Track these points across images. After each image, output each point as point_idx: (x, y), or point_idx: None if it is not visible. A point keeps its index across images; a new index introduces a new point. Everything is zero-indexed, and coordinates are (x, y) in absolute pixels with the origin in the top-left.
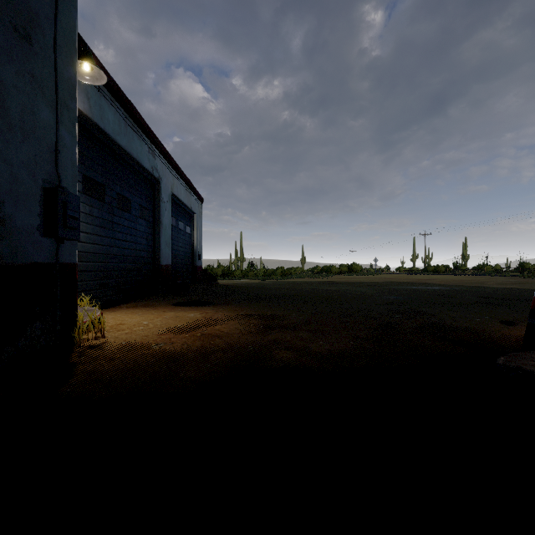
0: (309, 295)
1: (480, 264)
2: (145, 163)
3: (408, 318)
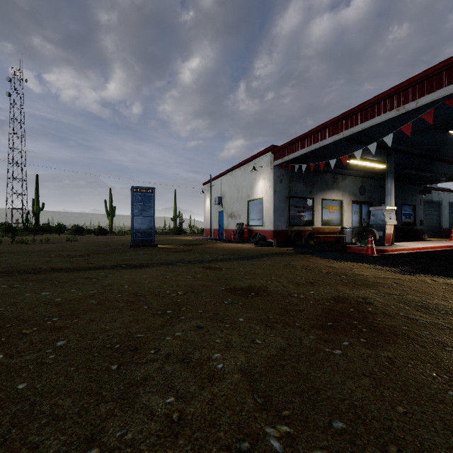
0: None
1: None
2: (436, 198)
3: None
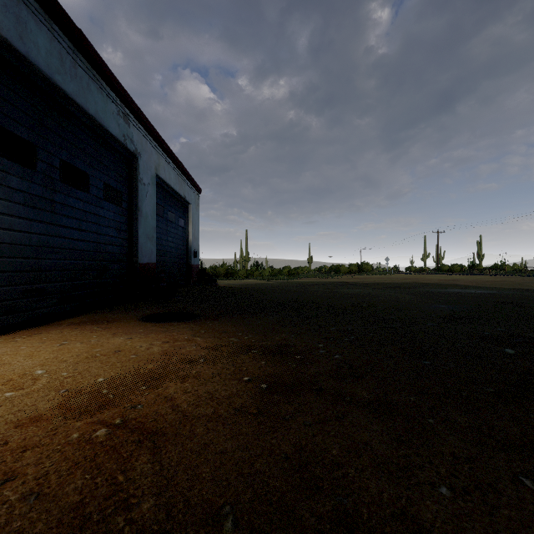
0: (328, 302)
1: (497, 263)
2: (112, 127)
3: None
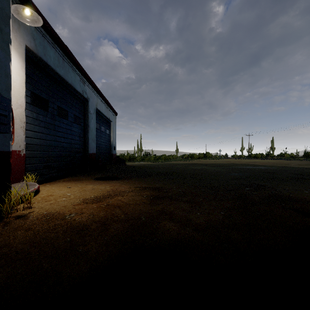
0: (183, 172)
1: (281, 153)
2: (78, 88)
3: (255, 191)
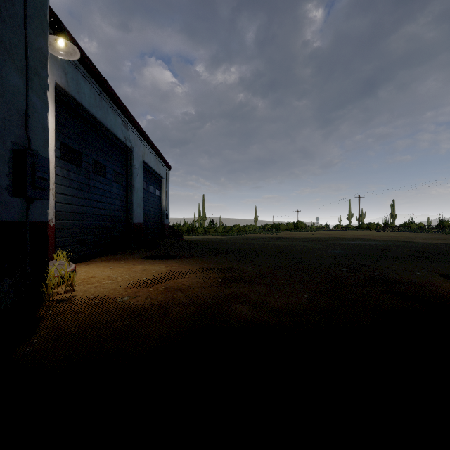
0: (262, 249)
1: (406, 222)
2: (119, 134)
3: (354, 272)
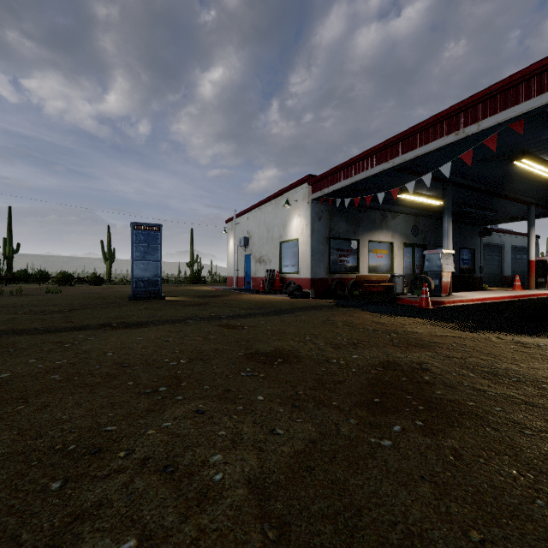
0: None
1: None
2: (497, 242)
3: None
